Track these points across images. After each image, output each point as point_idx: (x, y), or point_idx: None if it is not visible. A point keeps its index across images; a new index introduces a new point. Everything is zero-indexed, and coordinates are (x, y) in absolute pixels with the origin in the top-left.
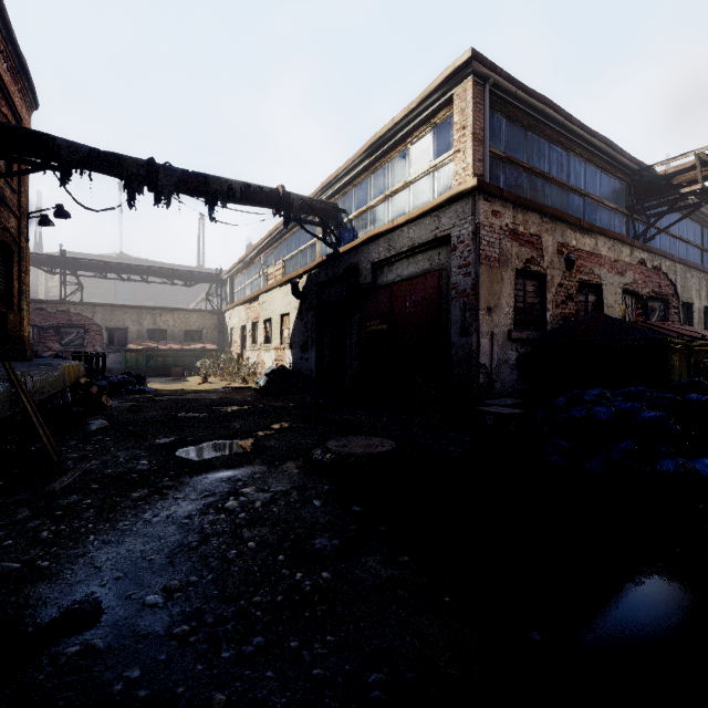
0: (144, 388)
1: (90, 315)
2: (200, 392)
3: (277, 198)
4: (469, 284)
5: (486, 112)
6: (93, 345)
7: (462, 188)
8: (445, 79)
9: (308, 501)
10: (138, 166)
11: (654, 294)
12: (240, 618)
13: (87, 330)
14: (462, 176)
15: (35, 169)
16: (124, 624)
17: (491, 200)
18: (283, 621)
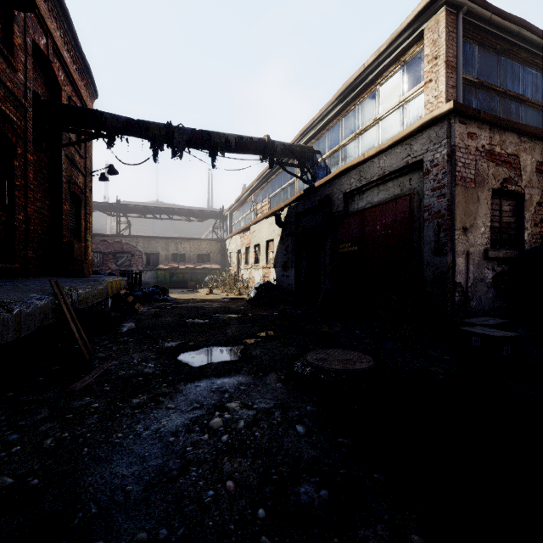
0: (166, 298)
1: (134, 244)
2: (206, 301)
3: (263, 146)
4: (444, 205)
5: (459, 39)
6: (137, 265)
7: (437, 113)
8: (416, 15)
9: (290, 425)
10: (160, 129)
11: None
12: None
13: (133, 255)
14: (434, 104)
15: (91, 138)
16: None
17: (467, 123)
18: None
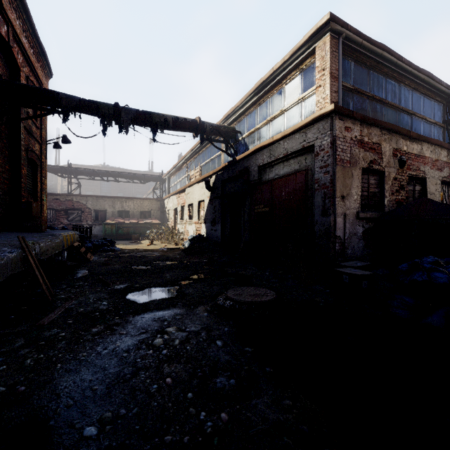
0: (114, 248)
1: (84, 202)
2: (148, 251)
3: (195, 125)
4: (328, 179)
5: (340, 57)
6: (86, 221)
7: (323, 111)
8: (310, 36)
9: (212, 341)
10: (109, 108)
11: None
12: None
13: (83, 211)
14: (323, 103)
15: (48, 113)
16: None
17: (344, 119)
18: None
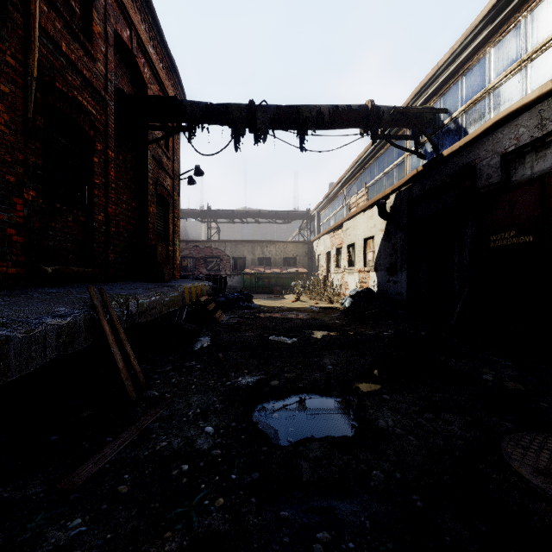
0: (250, 305)
1: (223, 249)
2: (293, 310)
3: (365, 114)
4: None
5: None
6: (225, 270)
7: None
8: None
9: None
10: (241, 109)
11: None
12: None
13: (221, 259)
14: None
15: (173, 132)
16: None
17: None
18: None
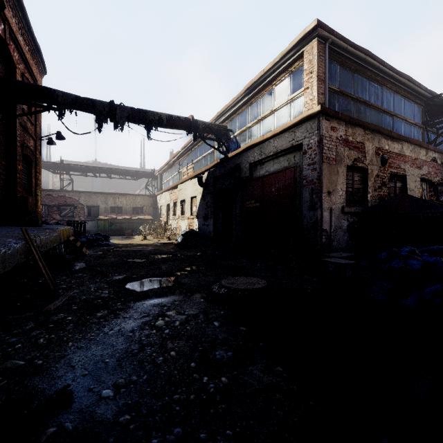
0: (108, 243)
1: (77, 198)
2: (142, 245)
3: (188, 123)
4: (315, 176)
5: (326, 61)
6: (79, 216)
7: (311, 112)
8: (298, 41)
9: (210, 322)
10: (104, 106)
11: (442, 181)
12: (165, 412)
13: (76, 207)
14: (310, 104)
15: (44, 110)
16: (86, 411)
17: (330, 120)
18: (195, 415)
